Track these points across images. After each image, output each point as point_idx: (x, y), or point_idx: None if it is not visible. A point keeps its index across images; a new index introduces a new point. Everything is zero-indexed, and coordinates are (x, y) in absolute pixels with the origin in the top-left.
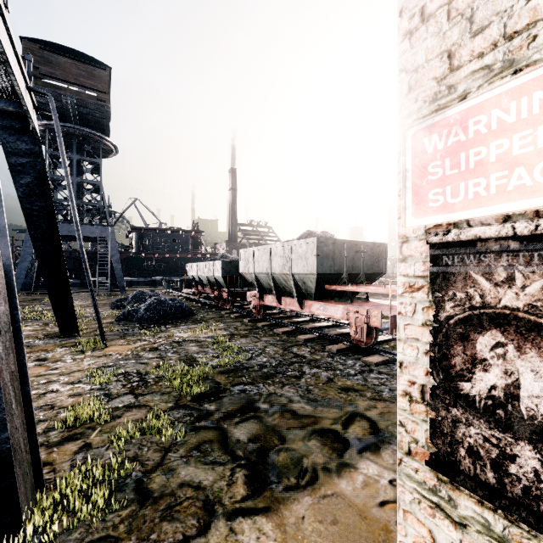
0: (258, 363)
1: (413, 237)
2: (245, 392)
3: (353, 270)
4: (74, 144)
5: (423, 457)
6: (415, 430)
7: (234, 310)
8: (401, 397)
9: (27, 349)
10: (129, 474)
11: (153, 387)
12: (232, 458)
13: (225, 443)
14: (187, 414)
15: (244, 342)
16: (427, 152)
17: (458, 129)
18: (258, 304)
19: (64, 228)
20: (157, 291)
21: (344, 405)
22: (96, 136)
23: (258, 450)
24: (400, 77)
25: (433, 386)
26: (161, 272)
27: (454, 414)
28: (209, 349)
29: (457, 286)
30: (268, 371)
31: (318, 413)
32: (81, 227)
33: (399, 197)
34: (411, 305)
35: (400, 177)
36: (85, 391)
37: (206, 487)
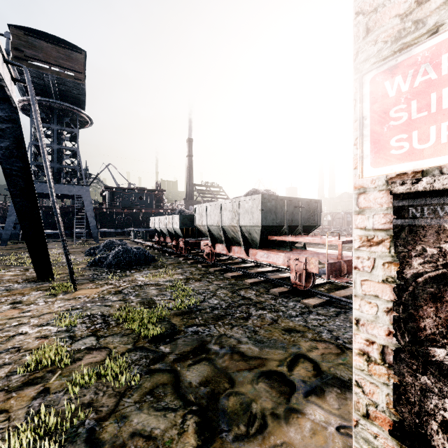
0: (210, 305)
1: (372, 187)
2: (198, 333)
3: (292, 222)
4: (55, 116)
5: (384, 423)
6: (374, 393)
7: (190, 257)
8: (358, 356)
9: (6, 292)
10: (82, 422)
11: (114, 329)
12: (184, 403)
13: (177, 387)
14: (143, 356)
15: (198, 285)
16: (388, 96)
17: (428, 67)
18: (210, 252)
19: (46, 187)
20: (125, 240)
21: (288, 346)
22: (73, 109)
23: (209, 394)
24: (356, 21)
25: (396, 348)
26: (130, 225)
27: (423, 382)
28: (167, 292)
29: (428, 240)
30: (219, 312)
31: (265, 355)
32: (61, 187)
33: (355, 146)
34: (369, 260)
35: (357, 125)
36: (51, 333)
37: (157, 437)
